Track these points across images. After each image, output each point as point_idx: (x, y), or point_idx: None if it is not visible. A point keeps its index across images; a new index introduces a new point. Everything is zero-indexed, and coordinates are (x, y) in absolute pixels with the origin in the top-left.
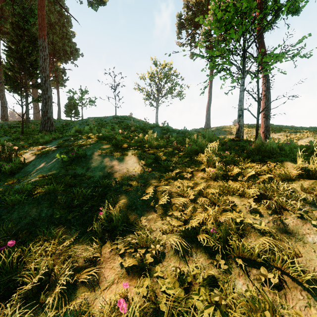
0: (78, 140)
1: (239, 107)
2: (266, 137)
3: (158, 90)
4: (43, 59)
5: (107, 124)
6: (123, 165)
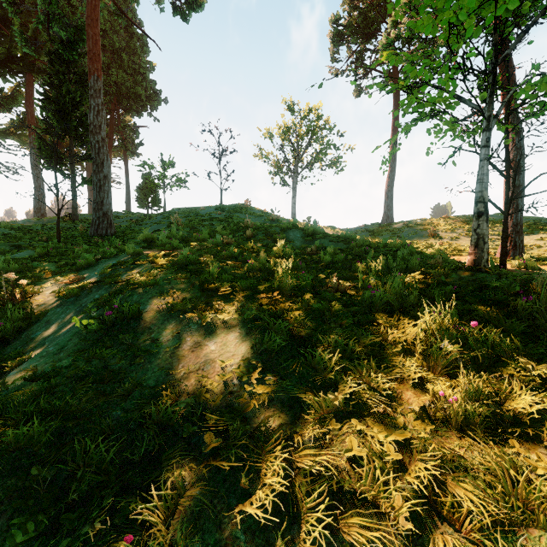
0: (138, 267)
1: (478, 196)
2: (515, 247)
3: (297, 156)
4: (95, 110)
5: (204, 222)
6: (214, 347)
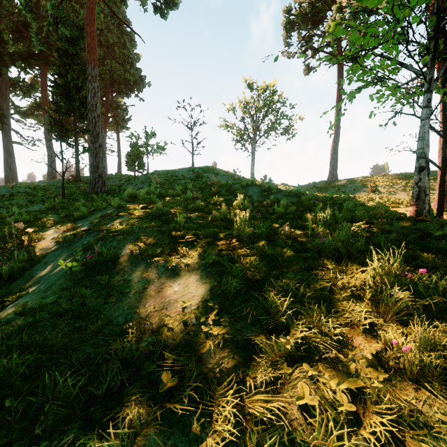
0: (121, 218)
1: (419, 152)
2: None
3: (255, 126)
4: (92, 93)
5: (178, 181)
6: (178, 288)
